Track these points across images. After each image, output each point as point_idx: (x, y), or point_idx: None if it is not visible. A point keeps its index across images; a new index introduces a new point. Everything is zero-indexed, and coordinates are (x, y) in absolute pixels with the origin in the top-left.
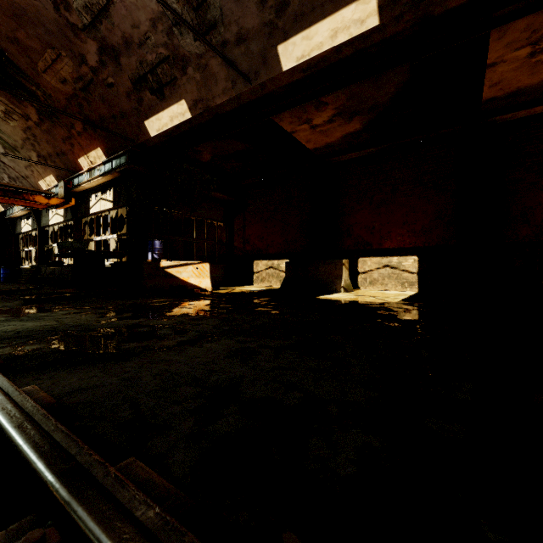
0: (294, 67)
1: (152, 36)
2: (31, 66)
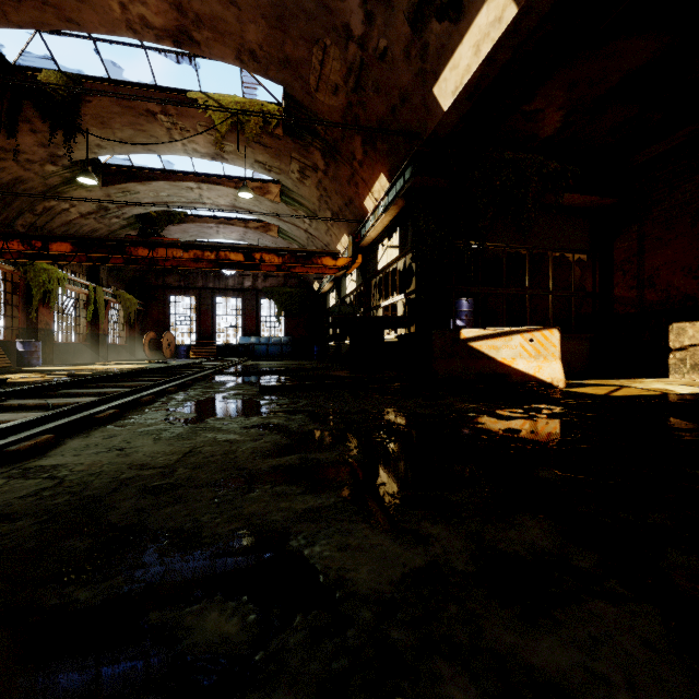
0: None
1: None
2: (305, 90)
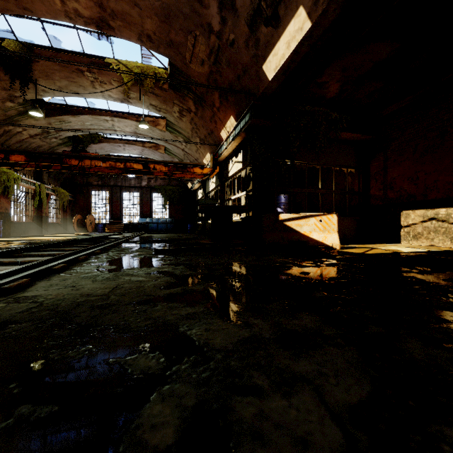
0: None
1: None
2: (183, 62)
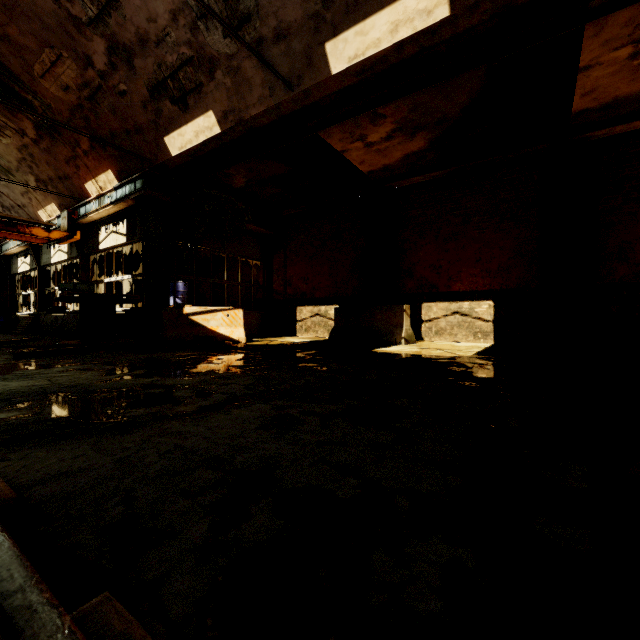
0: (346, 69)
1: (172, 33)
2: (26, 70)
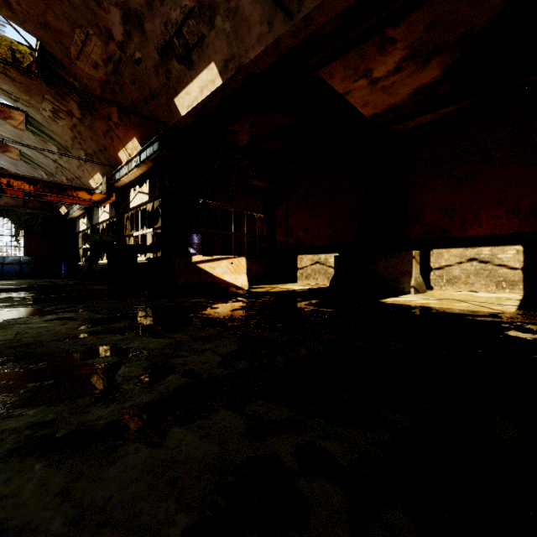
0: None
1: None
2: (65, 54)
